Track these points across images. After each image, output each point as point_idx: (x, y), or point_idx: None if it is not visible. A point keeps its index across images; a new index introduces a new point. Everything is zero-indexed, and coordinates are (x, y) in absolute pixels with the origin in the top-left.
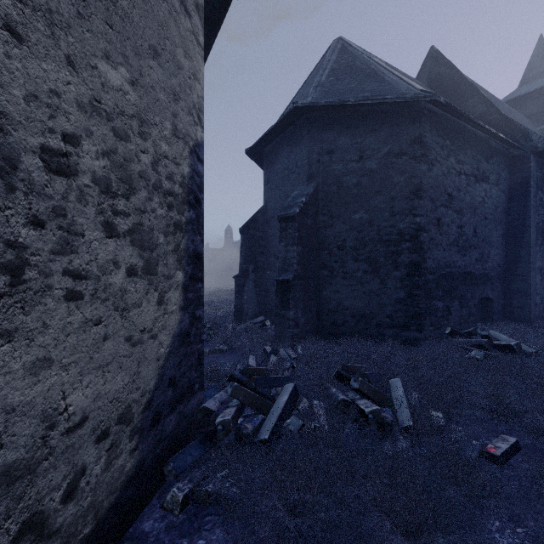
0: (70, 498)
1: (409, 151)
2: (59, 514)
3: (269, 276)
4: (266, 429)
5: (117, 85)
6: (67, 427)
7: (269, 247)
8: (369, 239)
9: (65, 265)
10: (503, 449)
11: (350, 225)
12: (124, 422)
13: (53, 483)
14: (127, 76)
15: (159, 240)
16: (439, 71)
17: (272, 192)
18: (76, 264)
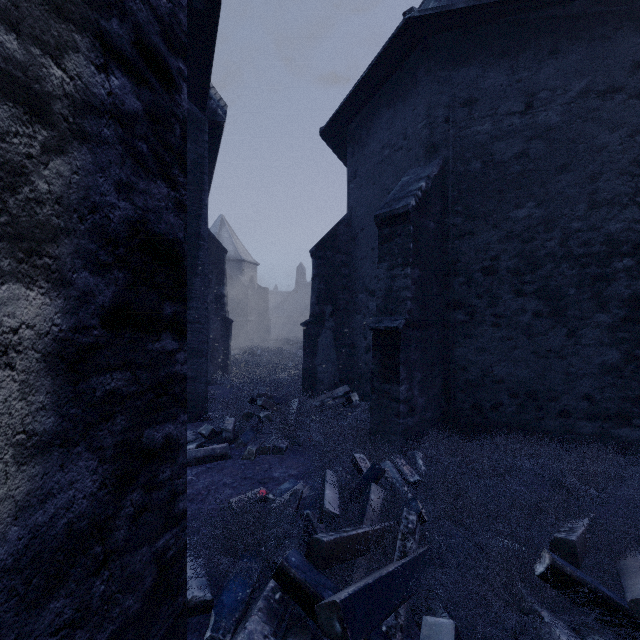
0: None
1: (629, 84)
2: None
3: (356, 323)
4: None
5: None
6: None
7: (357, 278)
8: (545, 254)
9: None
10: None
11: (507, 230)
12: None
13: None
14: None
15: None
16: None
17: (361, 190)
18: None
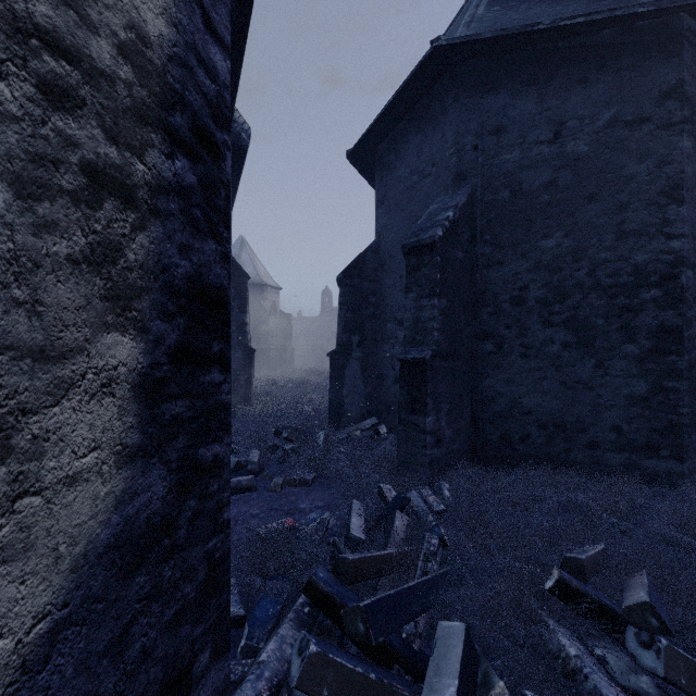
0: None
1: (656, 114)
2: None
3: (384, 353)
4: None
5: None
6: None
7: (385, 306)
8: (573, 284)
9: None
10: None
11: (536, 260)
12: None
13: None
14: None
15: None
16: None
17: (390, 216)
18: None
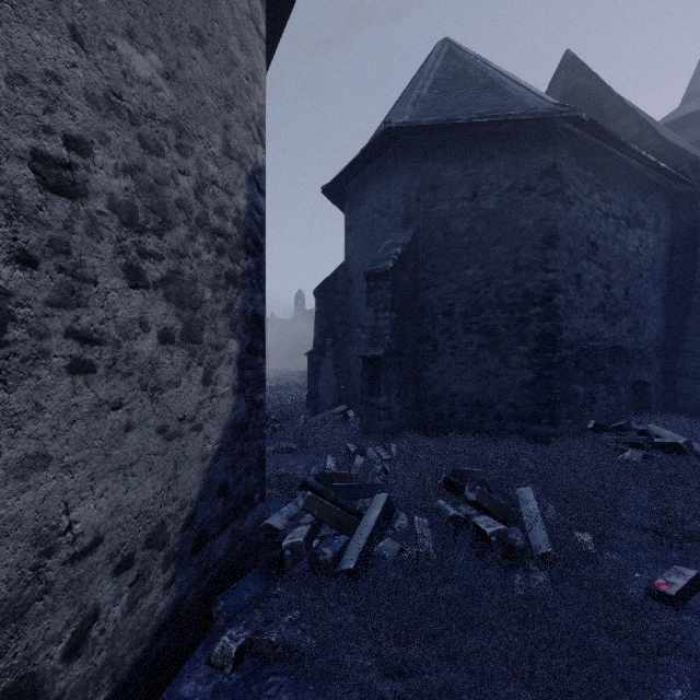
0: (77, 653)
1: (539, 186)
2: (59, 677)
3: (352, 353)
4: (351, 556)
5: (145, 76)
6: (72, 554)
7: (353, 315)
8: (485, 302)
9: (68, 323)
10: (679, 586)
11: (460, 284)
12: (155, 546)
13: (50, 632)
14: (159, 65)
15: (205, 295)
16: (576, 83)
17: (356, 242)
18: (86, 323)
